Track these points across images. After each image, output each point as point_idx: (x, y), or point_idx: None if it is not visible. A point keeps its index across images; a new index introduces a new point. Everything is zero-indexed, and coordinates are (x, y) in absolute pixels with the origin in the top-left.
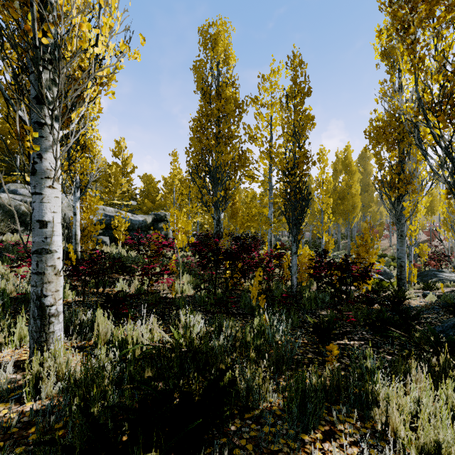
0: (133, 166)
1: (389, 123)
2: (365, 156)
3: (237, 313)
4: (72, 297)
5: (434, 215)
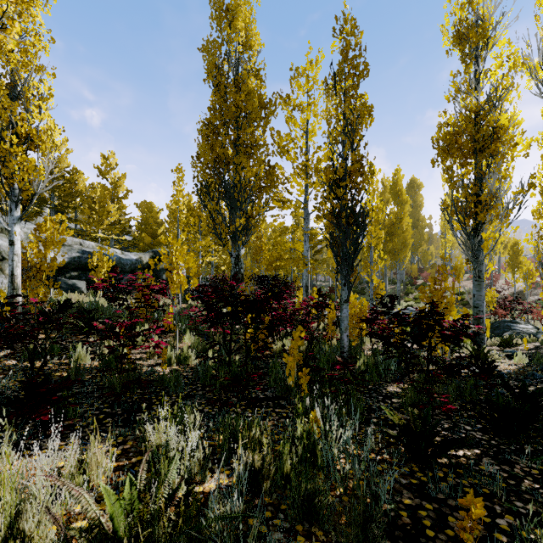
0: (126, 190)
1: (464, 128)
2: (414, 186)
3: (263, 397)
4: None
5: (496, 254)
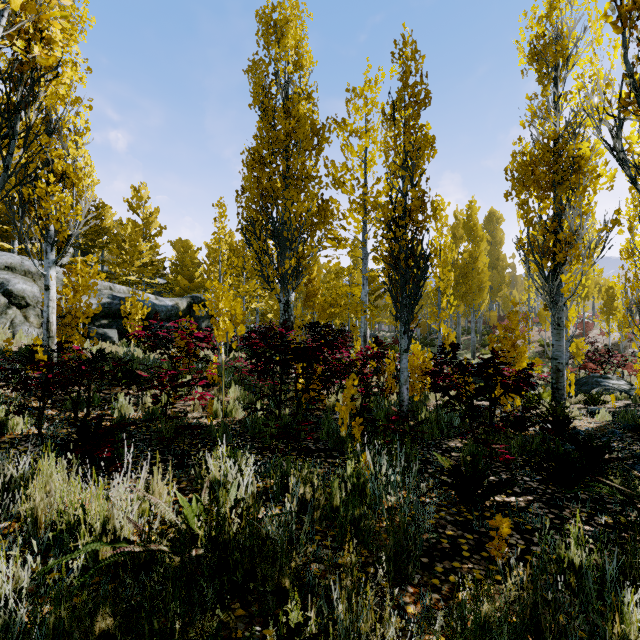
0: (160, 226)
1: (541, 157)
2: (493, 219)
3: (315, 448)
4: (25, 428)
5: (588, 300)
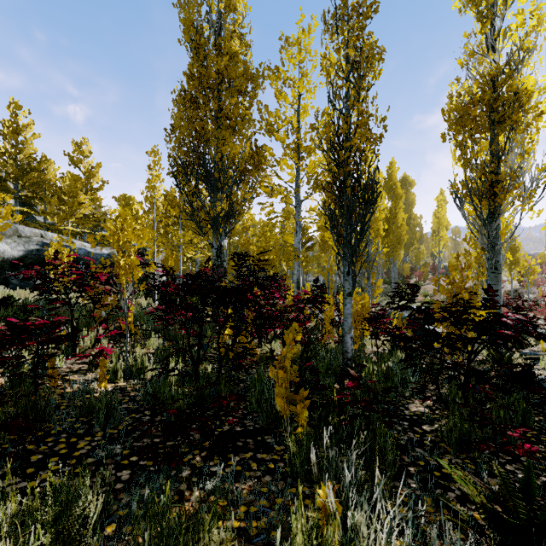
0: (102, 181)
1: (479, 96)
2: (406, 183)
3: (240, 430)
4: None
5: None
